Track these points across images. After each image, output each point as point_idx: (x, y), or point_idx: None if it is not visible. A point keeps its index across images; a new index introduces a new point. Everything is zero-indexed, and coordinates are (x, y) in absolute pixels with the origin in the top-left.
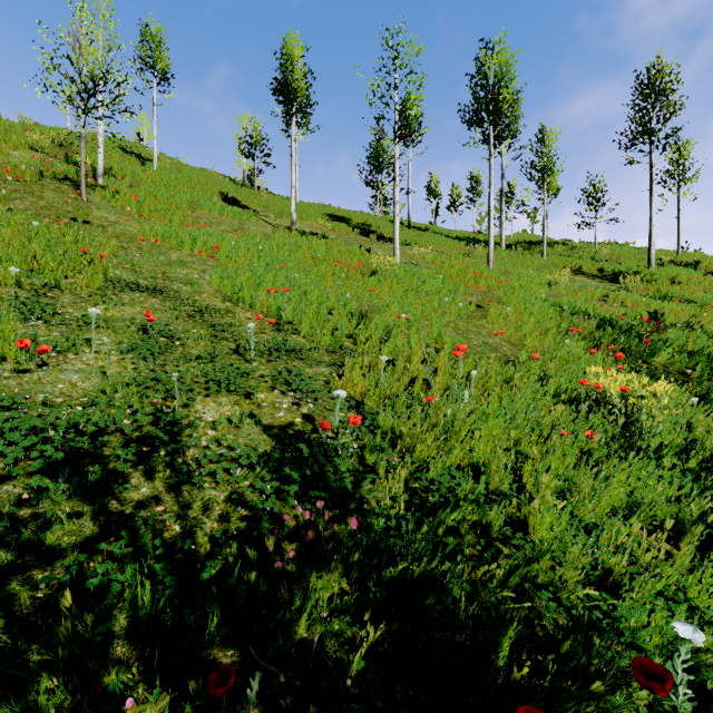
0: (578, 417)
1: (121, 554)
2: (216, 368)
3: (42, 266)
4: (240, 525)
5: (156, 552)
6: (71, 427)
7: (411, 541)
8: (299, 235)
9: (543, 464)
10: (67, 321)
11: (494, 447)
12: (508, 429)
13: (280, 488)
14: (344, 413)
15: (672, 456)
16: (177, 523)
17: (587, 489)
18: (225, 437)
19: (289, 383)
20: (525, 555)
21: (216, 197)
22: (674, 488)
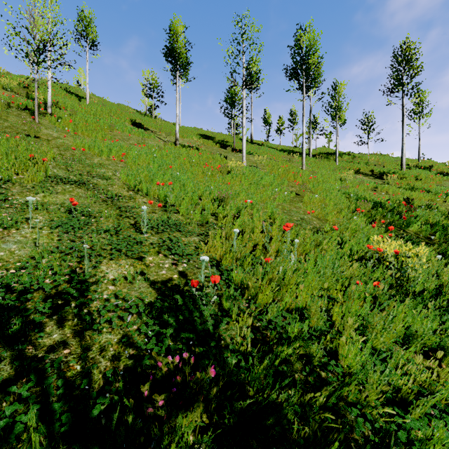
0: (367, 270)
1: (28, 395)
2: (119, 238)
3: (0, 166)
4: (127, 362)
5: (57, 392)
6: (3, 287)
7: (256, 378)
8: (181, 147)
9: (346, 307)
10: (14, 205)
11: (313, 296)
12: (322, 282)
13: (159, 331)
14: (208, 270)
15: (432, 299)
16: (79, 363)
17: (379, 326)
18: (121, 291)
19: (170, 249)
20: (337, 377)
21: (127, 122)
22: (437, 324)
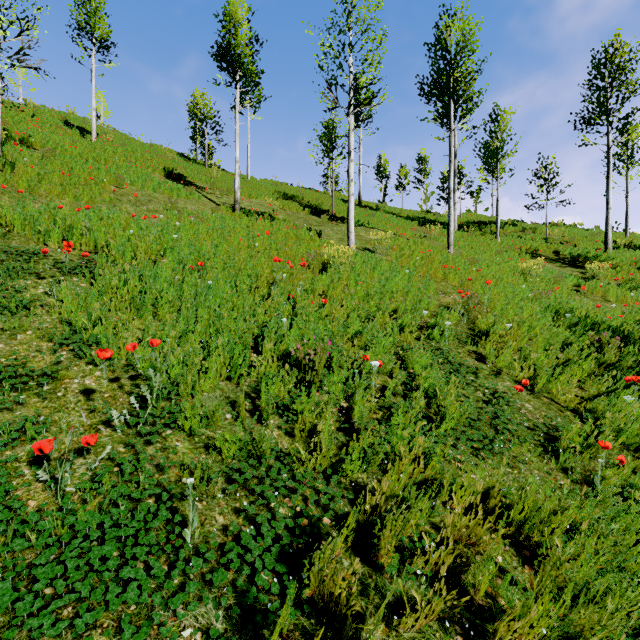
0: None
1: None
2: None
3: None
4: None
5: None
6: None
7: None
8: (242, 215)
9: None
10: None
11: None
12: None
13: None
14: None
15: None
16: None
17: None
18: None
19: None
20: None
21: (158, 173)
22: None
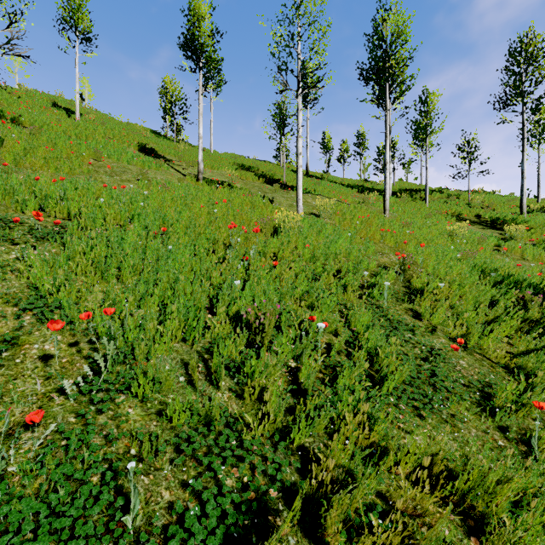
0: None
1: None
2: None
3: None
4: None
5: None
6: None
7: None
8: (205, 184)
9: None
10: None
11: None
12: None
13: None
14: None
15: None
16: None
17: None
18: None
19: None
20: None
21: (133, 147)
22: None
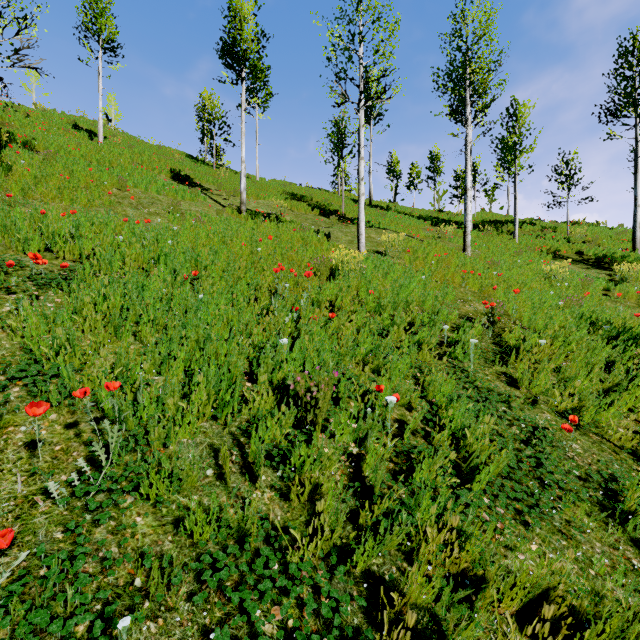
0: None
1: None
2: None
3: None
4: None
5: None
6: None
7: None
8: (248, 217)
9: None
10: None
11: None
12: None
13: None
14: None
15: None
16: None
17: None
18: None
19: None
20: None
21: (164, 174)
22: None
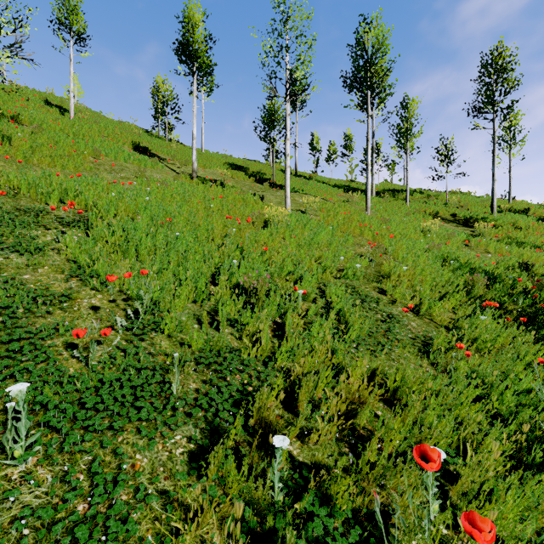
0: None
1: None
2: None
3: None
4: None
5: None
6: None
7: None
8: (199, 182)
9: None
10: None
11: None
12: None
13: None
14: None
15: None
16: None
17: None
18: None
19: (74, 540)
20: None
21: (127, 146)
22: None
